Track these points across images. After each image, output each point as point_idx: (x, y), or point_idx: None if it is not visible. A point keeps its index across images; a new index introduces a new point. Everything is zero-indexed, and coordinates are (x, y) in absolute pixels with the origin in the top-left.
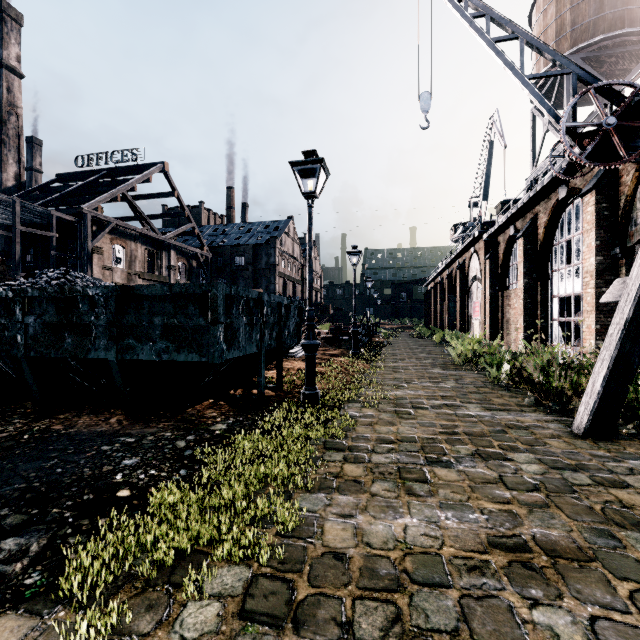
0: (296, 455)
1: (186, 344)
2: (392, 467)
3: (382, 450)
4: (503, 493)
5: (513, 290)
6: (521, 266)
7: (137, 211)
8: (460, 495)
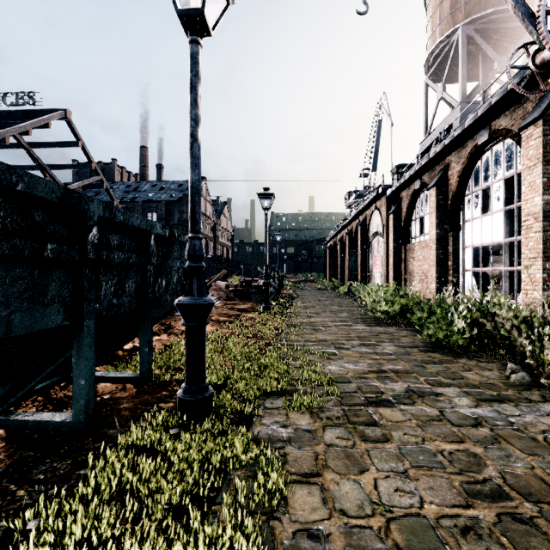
0: None
1: None
2: None
3: None
4: None
5: (417, 243)
6: (433, 217)
7: (32, 157)
8: None
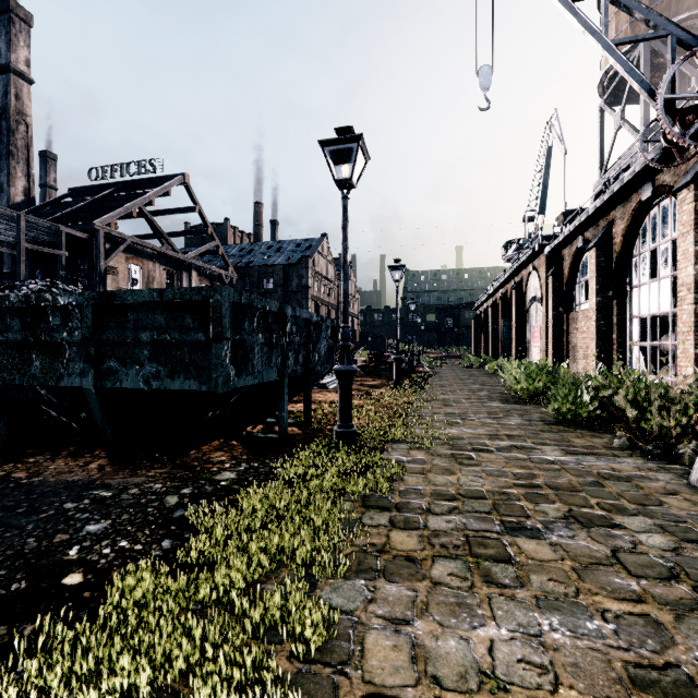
0: (325, 517)
1: (182, 367)
2: (458, 536)
3: (441, 510)
4: (627, 583)
5: (581, 311)
6: (593, 282)
7: (155, 227)
8: (563, 585)
